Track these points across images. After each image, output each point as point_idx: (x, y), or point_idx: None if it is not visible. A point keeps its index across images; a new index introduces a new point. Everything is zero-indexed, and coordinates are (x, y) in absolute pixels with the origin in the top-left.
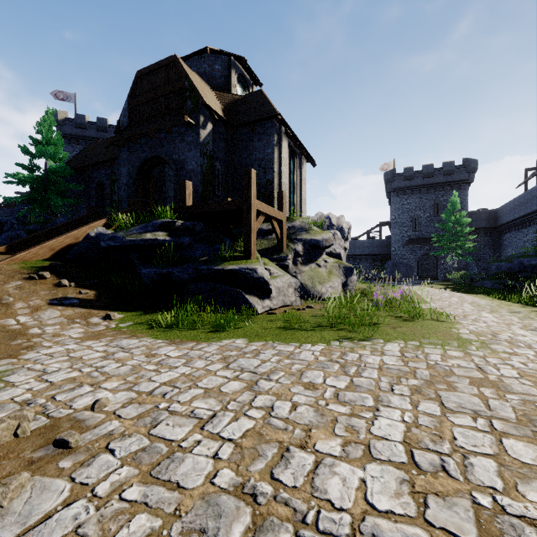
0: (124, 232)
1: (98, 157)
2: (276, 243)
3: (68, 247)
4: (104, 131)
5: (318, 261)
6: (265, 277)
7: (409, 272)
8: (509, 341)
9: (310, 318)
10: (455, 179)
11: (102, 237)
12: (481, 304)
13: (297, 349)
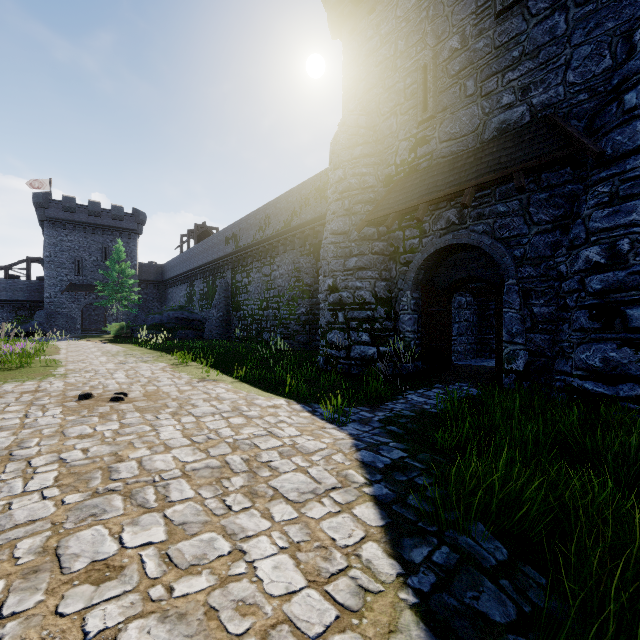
0: None
1: None
2: None
3: None
4: None
5: None
6: None
7: (70, 324)
8: (88, 371)
9: None
10: (125, 227)
11: None
12: (112, 351)
13: None
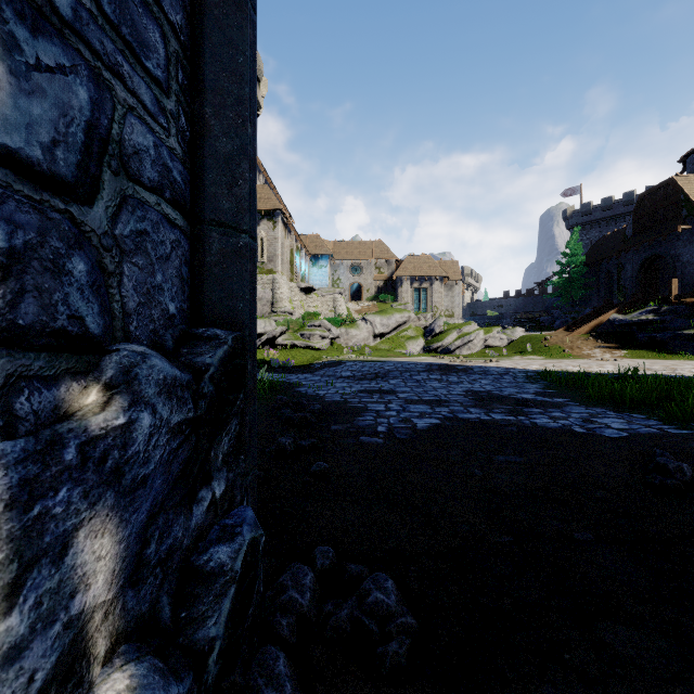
0: (628, 316)
1: (606, 252)
2: None
3: (597, 326)
4: (608, 209)
5: None
6: None
7: None
8: None
9: None
10: None
11: (616, 320)
12: None
13: None
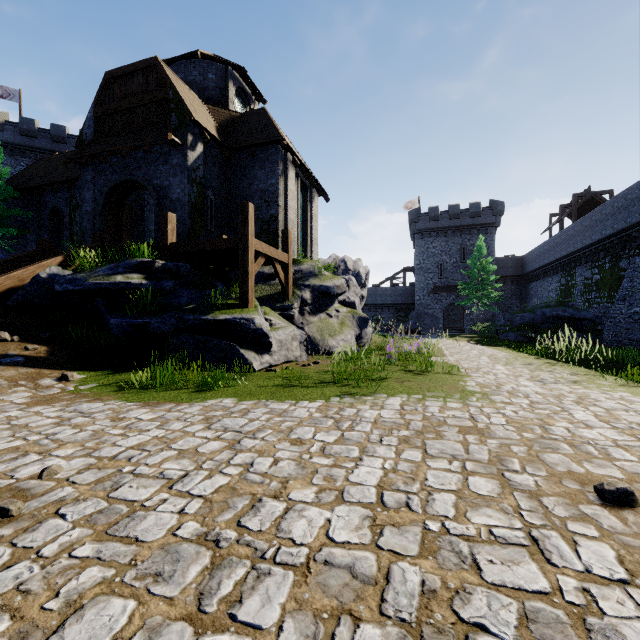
0: (87, 273)
1: (53, 176)
2: (280, 290)
3: (9, 292)
4: (61, 142)
5: (329, 310)
6: (264, 328)
7: (434, 323)
8: (510, 392)
9: (314, 374)
10: (481, 222)
11: (57, 278)
12: (498, 356)
13: (292, 406)
